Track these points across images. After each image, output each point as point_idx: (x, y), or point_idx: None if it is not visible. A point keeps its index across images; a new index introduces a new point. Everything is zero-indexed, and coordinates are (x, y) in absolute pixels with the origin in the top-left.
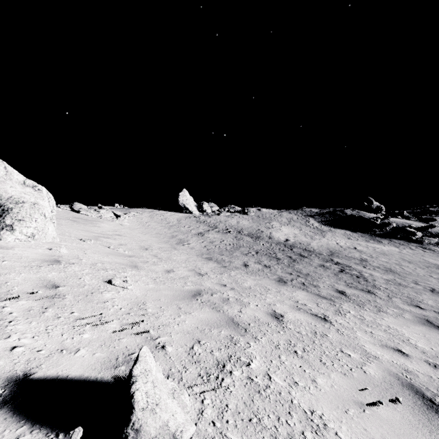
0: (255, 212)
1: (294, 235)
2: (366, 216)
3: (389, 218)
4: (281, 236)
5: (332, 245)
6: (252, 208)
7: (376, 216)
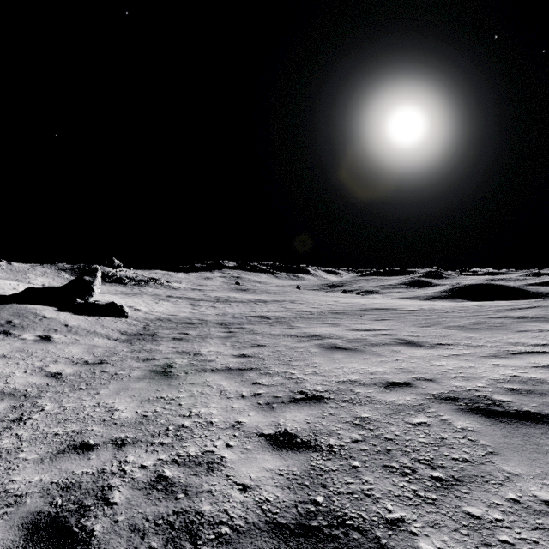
0: (7, 266)
1: (49, 282)
2: (104, 271)
3: (118, 272)
4: (39, 283)
5: None
6: (2, 263)
7: (110, 271)
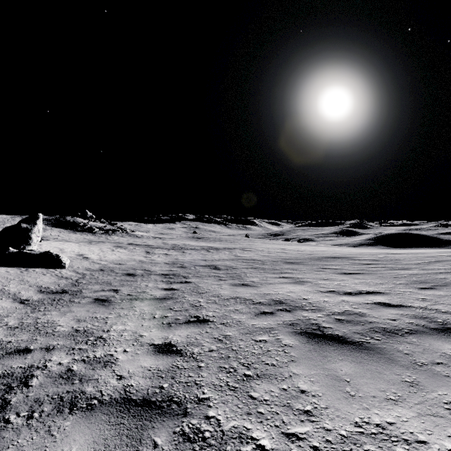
0: None
1: None
2: (77, 221)
3: (89, 222)
4: None
5: (47, 235)
6: None
7: (82, 221)
